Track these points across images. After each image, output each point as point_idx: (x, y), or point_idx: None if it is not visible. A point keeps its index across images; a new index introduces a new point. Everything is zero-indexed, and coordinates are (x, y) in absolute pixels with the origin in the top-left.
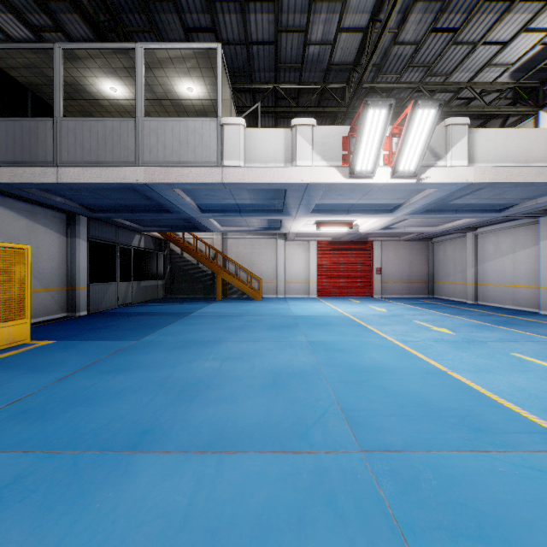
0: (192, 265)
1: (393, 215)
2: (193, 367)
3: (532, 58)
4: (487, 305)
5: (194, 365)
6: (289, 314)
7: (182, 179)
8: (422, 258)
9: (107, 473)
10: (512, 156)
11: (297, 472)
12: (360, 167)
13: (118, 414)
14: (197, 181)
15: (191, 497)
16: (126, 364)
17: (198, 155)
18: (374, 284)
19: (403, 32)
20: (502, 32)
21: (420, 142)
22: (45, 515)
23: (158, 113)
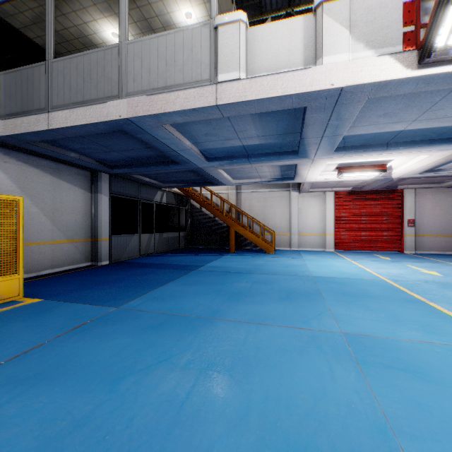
0: (209, 218)
1: None
2: (142, 391)
3: None
4: None
5: (148, 382)
6: (305, 273)
7: (168, 107)
8: None
9: None
10: None
11: None
12: (442, 43)
13: None
14: (186, 107)
15: None
16: (60, 361)
17: (187, 75)
18: (405, 238)
19: None
20: None
21: None
22: None
23: None
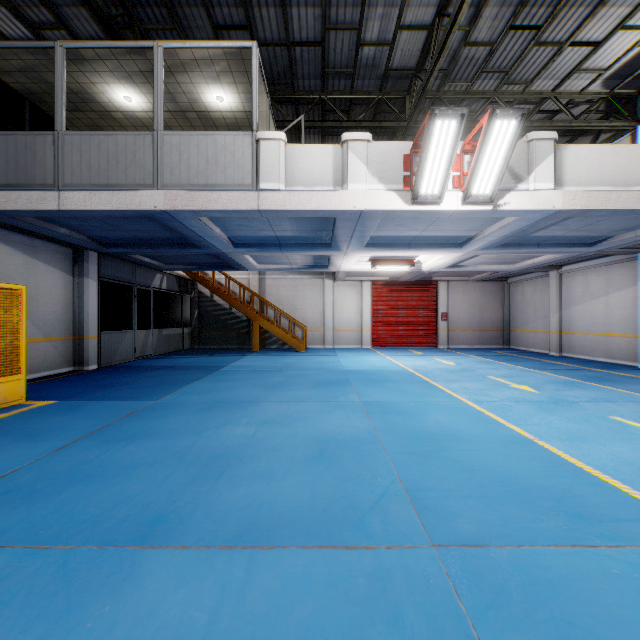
0: (224, 310)
1: (463, 250)
2: (222, 434)
3: (630, 62)
4: (574, 357)
5: (223, 431)
6: (338, 368)
7: (210, 205)
8: (496, 302)
9: (105, 576)
10: (608, 178)
11: (350, 575)
12: (425, 191)
13: (125, 496)
14: (228, 208)
15: (213, 612)
16: (139, 430)
17: (229, 177)
18: (439, 332)
19: (476, 30)
20: (594, 30)
21: (498, 160)
22: (19, 638)
23: (182, 127)
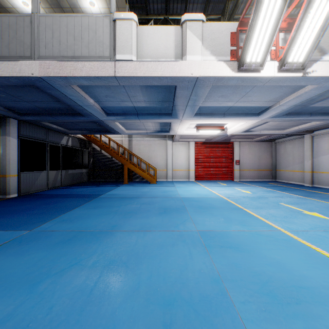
0: (108, 158)
1: (259, 118)
2: (58, 288)
3: None
4: (322, 187)
5: (63, 280)
6: (176, 196)
7: (76, 72)
8: (268, 153)
9: None
10: None
11: None
12: (249, 60)
13: None
14: (91, 75)
15: None
16: None
17: (92, 50)
18: (235, 171)
19: None
20: None
21: (316, 28)
22: None
23: None
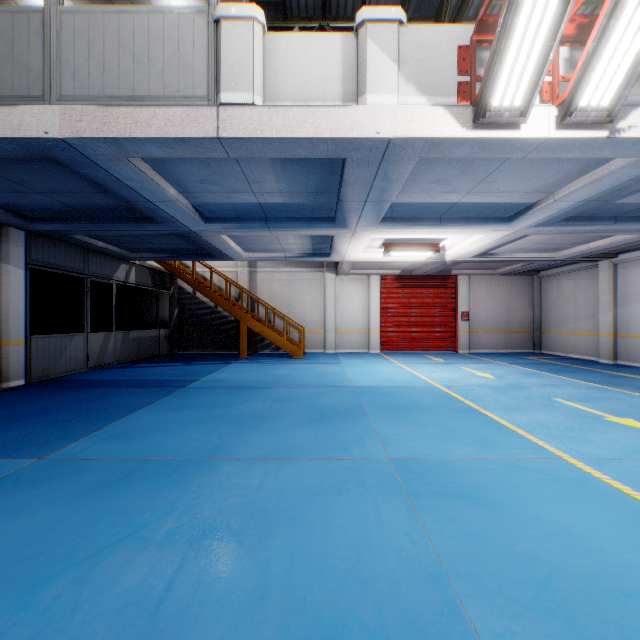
0: (208, 308)
1: (511, 227)
2: (86, 595)
3: None
4: (634, 366)
5: (98, 577)
6: (345, 383)
7: (137, 129)
8: (525, 299)
9: None
10: None
11: None
12: (498, 102)
13: None
14: (168, 134)
15: None
16: None
17: (170, 84)
18: (459, 334)
19: None
20: None
21: None
22: None
23: None
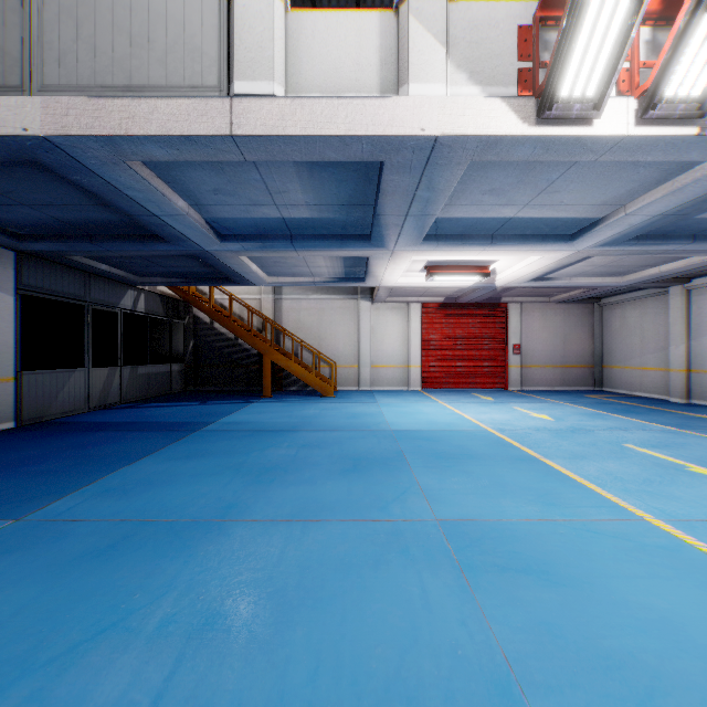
0: (228, 340)
1: (573, 247)
2: None
3: None
4: None
5: (64, 687)
6: (382, 426)
7: (134, 125)
8: (584, 330)
9: None
10: None
11: None
12: (567, 92)
13: None
14: (171, 131)
15: None
16: None
17: (174, 71)
18: (510, 369)
19: None
20: None
21: None
22: None
23: None
